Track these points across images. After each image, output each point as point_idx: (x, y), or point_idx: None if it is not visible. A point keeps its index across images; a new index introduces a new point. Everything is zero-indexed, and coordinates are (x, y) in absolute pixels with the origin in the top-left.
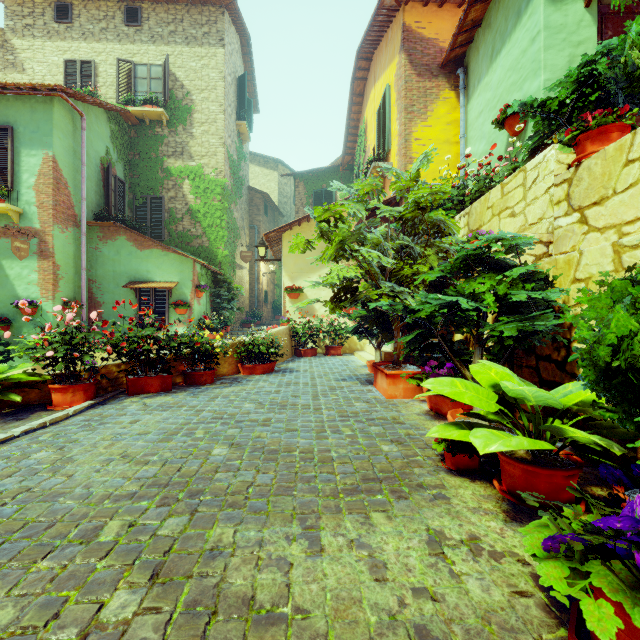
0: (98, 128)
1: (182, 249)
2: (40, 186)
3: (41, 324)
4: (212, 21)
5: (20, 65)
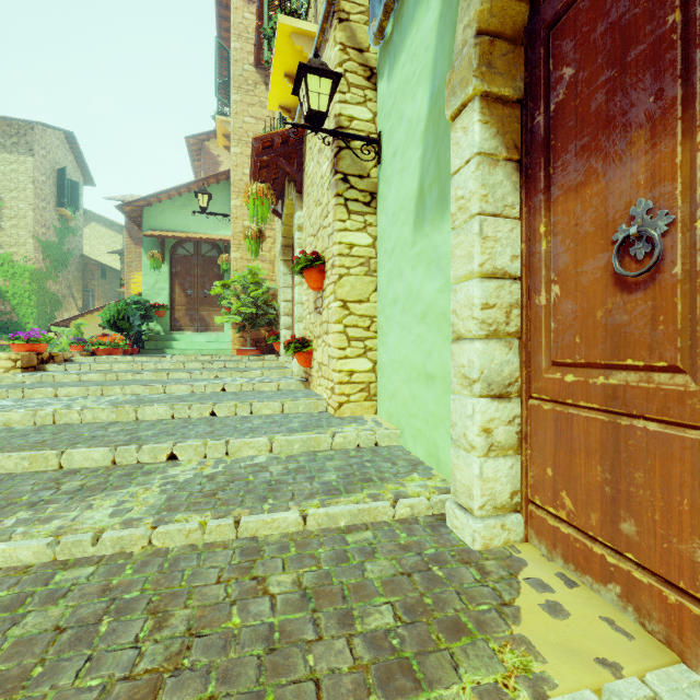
0: None
1: None
2: None
3: None
4: (21, 134)
5: None
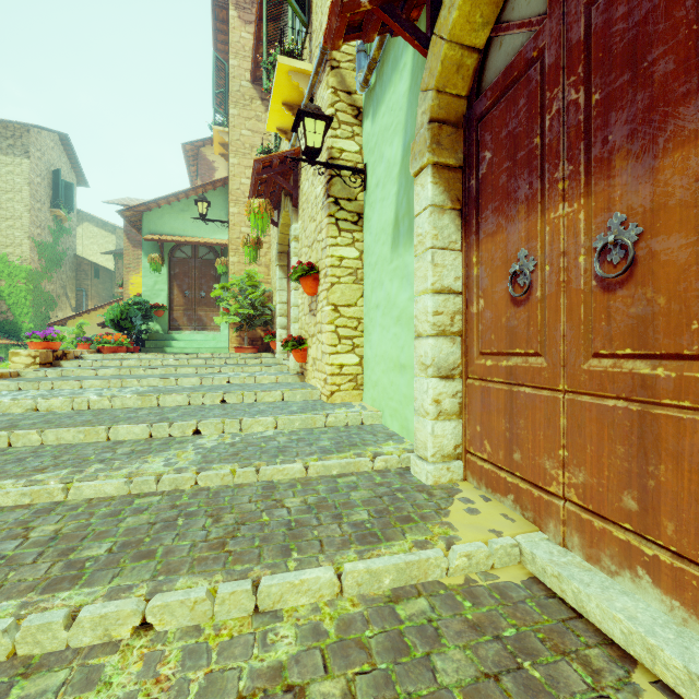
0: None
1: None
2: None
3: None
4: (17, 136)
5: None
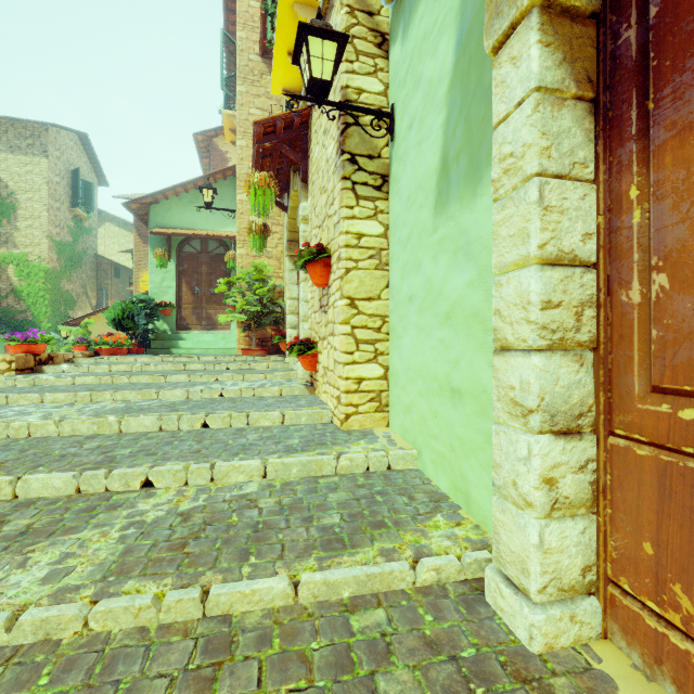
0: None
1: (6, 322)
2: None
3: None
4: (36, 135)
5: None
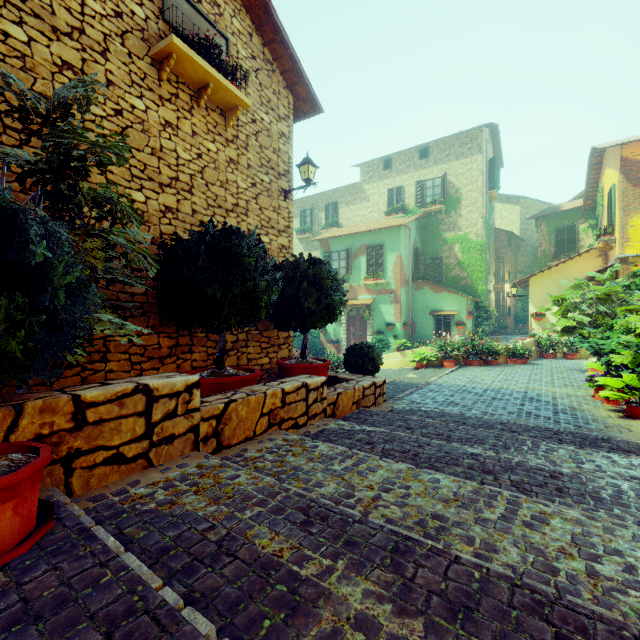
0: (412, 229)
1: (454, 287)
2: (395, 269)
3: (395, 334)
4: (473, 139)
5: (367, 198)
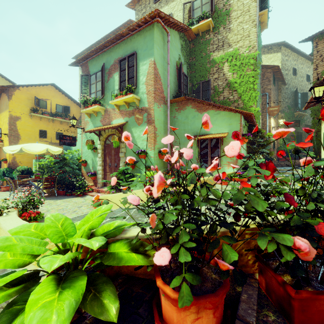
0: (175, 43)
1: None
2: (148, 81)
3: (148, 164)
4: None
5: None
